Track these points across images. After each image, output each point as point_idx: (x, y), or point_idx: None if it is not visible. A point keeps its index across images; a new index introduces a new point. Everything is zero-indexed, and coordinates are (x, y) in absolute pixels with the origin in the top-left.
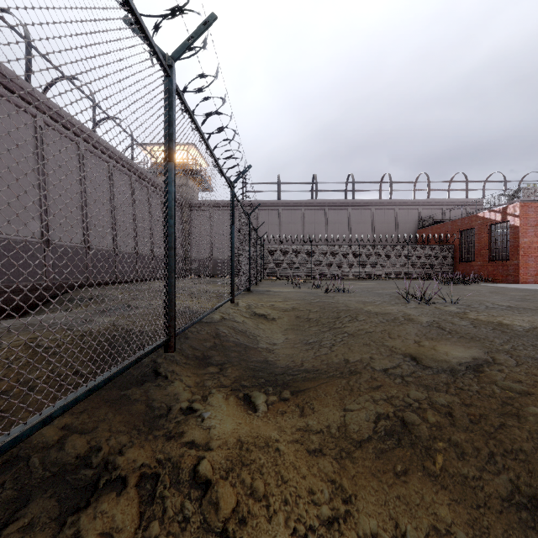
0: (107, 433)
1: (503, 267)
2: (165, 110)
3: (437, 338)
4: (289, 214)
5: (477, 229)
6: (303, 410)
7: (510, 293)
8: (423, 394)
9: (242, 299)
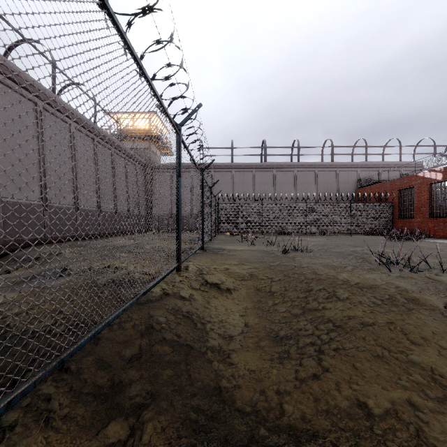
0: None
1: (444, 224)
2: None
3: None
4: (241, 175)
5: (416, 188)
6: None
7: None
8: None
9: (193, 262)
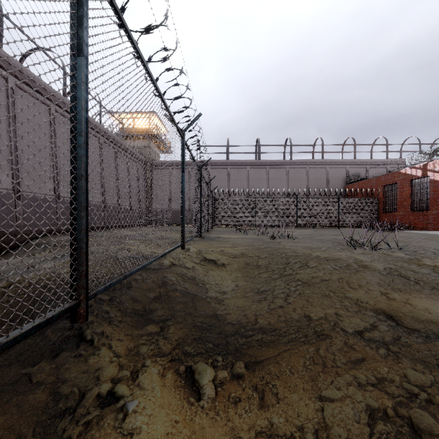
0: None
1: (423, 217)
2: None
3: (405, 289)
4: (236, 172)
5: (399, 184)
6: (264, 397)
7: None
8: (426, 377)
9: (193, 245)
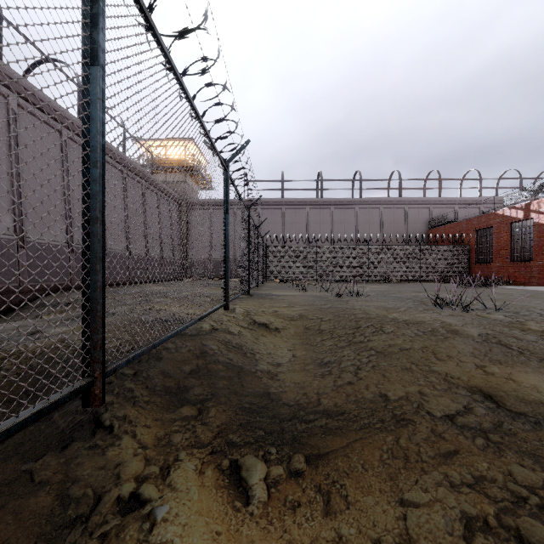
0: None
1: (525, 269)
2: None
3: (507, 361)
4: (293, 213)
5: (495, 228)
6: (330, 501)
7: None
8: (537, 475)
9: (240, 304)
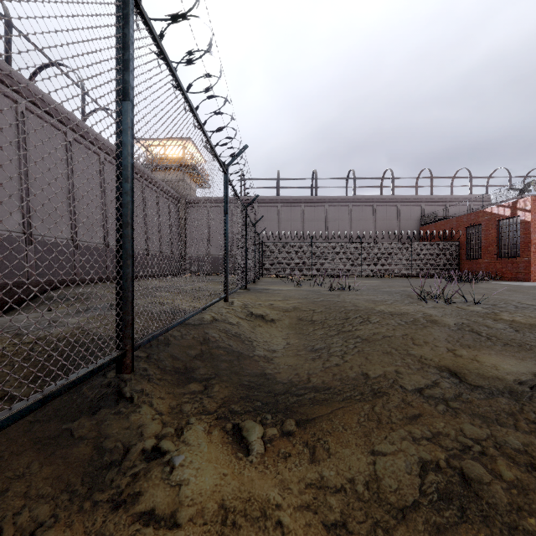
0: (19, 501)
1: (512, 265)
2: (117, 27)
3: (475, 345)
4: (288, 211)
5: (484, 225)
6: (315, 452)
7: (530, 291)
8: (483, 431)
9: (238, 298)
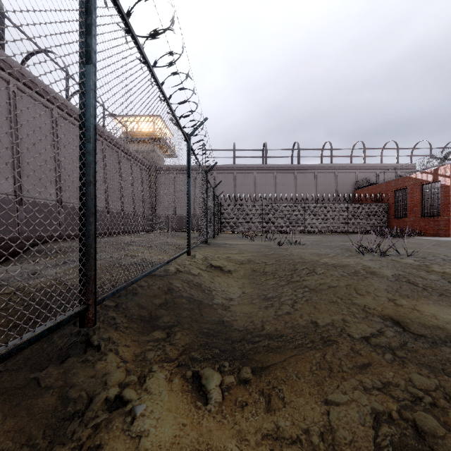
0: None
1: (434, 222)
2: None
3: (413, 296)
4: (243, 177)
5: (409, 189)
6: (270, 401)
7: None
8: (431, 381)
9: (199, 251)
